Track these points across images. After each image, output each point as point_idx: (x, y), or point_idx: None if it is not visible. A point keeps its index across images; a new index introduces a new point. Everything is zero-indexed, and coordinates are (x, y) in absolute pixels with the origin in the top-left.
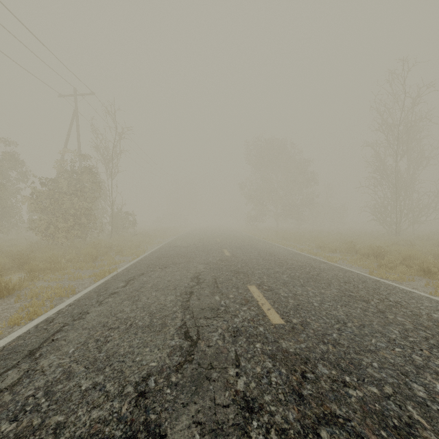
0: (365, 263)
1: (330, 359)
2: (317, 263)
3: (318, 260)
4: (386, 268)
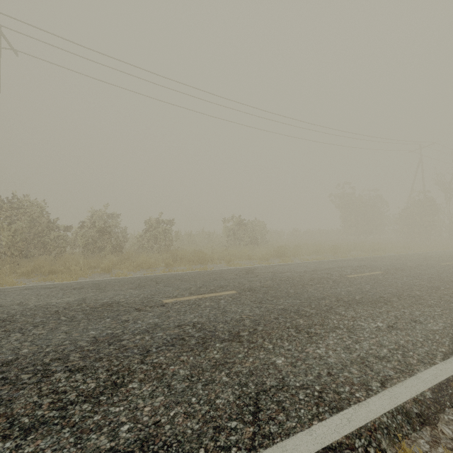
0: None
1: None
2: None
3: None
4: None
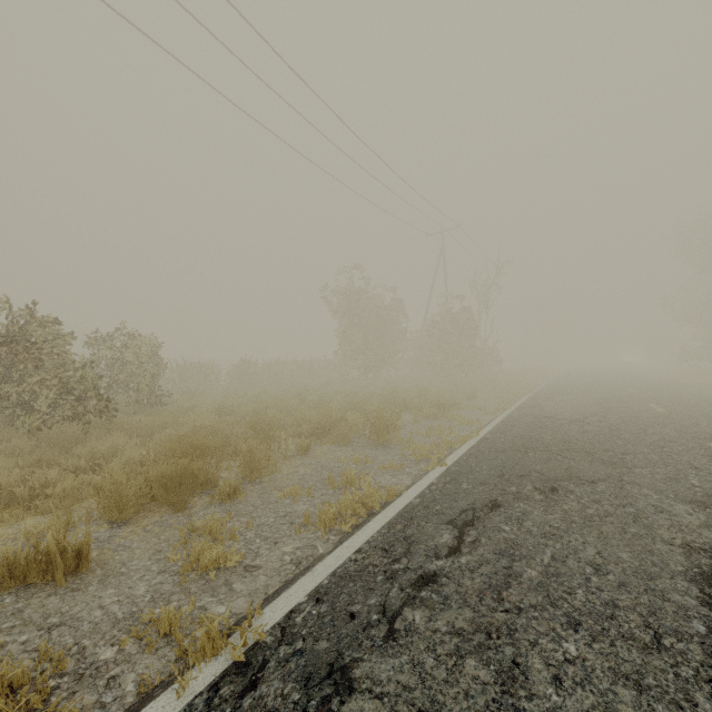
0: None
1: (682, 417)
2: None
3: None
4: None
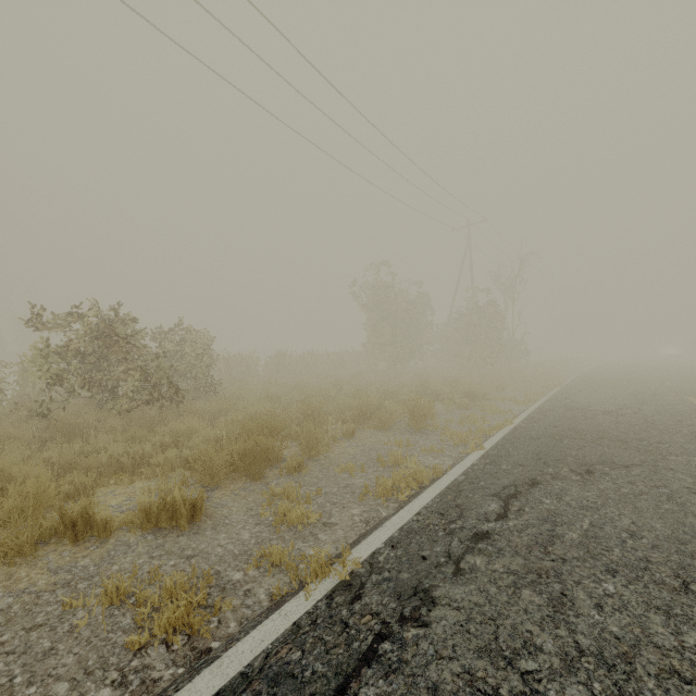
0: None
1: None
2: None
3: None
4: None
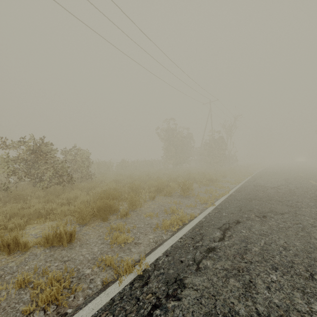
0: None
1: None
2: None
3: None
4: None
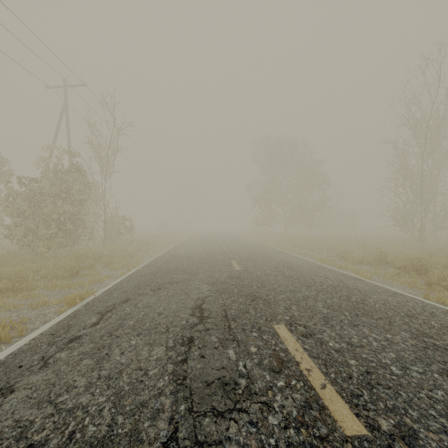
0: (406, 278)
1: None
2: (351, 281)
3: (350, 277)
4: (440, 288)
